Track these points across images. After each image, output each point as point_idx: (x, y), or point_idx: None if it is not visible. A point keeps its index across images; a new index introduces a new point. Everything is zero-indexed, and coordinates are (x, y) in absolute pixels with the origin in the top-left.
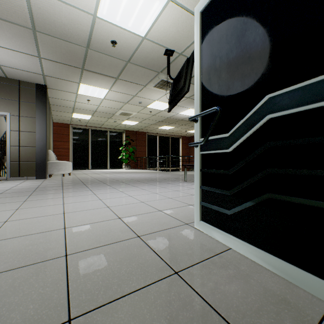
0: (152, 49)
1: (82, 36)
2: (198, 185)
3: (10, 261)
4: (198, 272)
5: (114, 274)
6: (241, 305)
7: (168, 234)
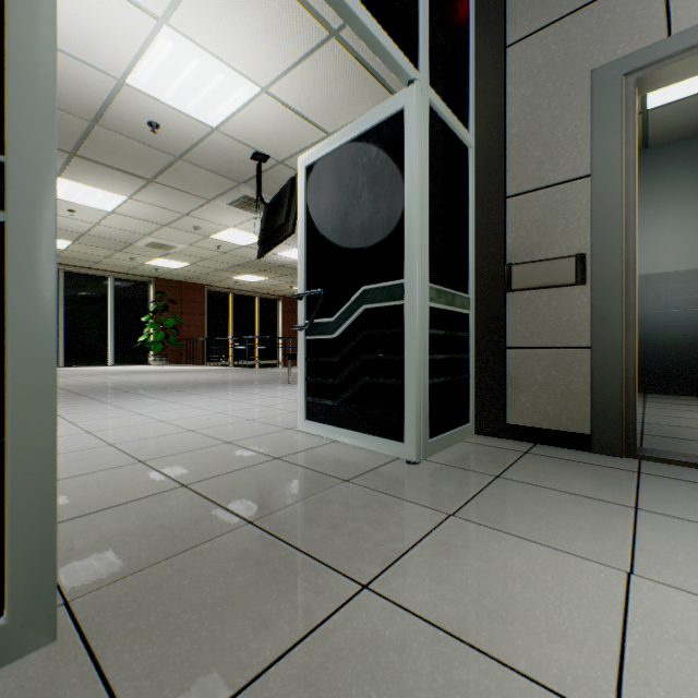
0: (229, 148)
1: (86, 103)
2: (303, 377)
3: (69, 472)
4: (299, 456)
5: (212, 465)
6: (332, 465)
7: (266, 438)
